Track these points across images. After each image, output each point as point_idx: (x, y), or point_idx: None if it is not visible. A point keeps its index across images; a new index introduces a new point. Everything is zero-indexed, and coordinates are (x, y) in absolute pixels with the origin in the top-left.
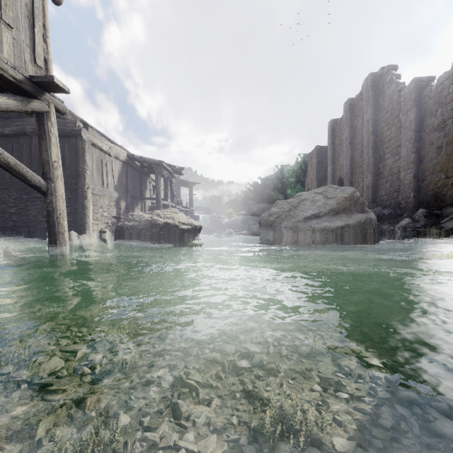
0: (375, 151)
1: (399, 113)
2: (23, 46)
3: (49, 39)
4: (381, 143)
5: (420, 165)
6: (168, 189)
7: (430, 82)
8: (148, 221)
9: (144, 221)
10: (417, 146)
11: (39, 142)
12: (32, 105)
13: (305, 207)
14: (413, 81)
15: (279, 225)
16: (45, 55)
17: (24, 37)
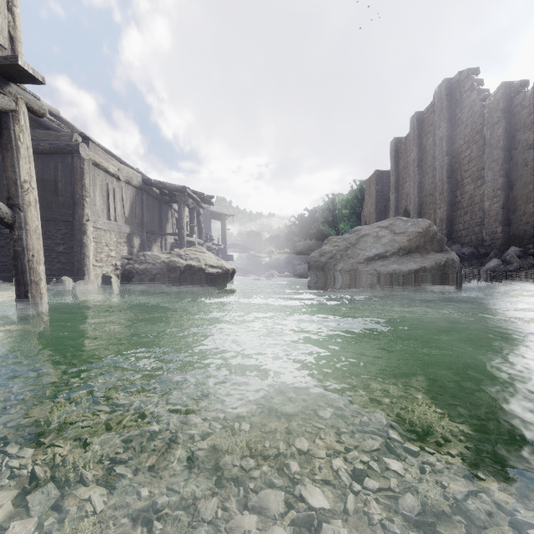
0: (451, 176)
1: (482, 128)
2: None
3: (18, 10)
4: (458, 165)
5: (510, 193)
6: (194, 222)
7: (523, 88)
8: (166, 263)
9: (160, 264)
10: (507, 169)
11: (3, 154)
12: None
13: (366, 244)
14: (501, 87)
15: (334, 267)
16: (11, 31)
17: None
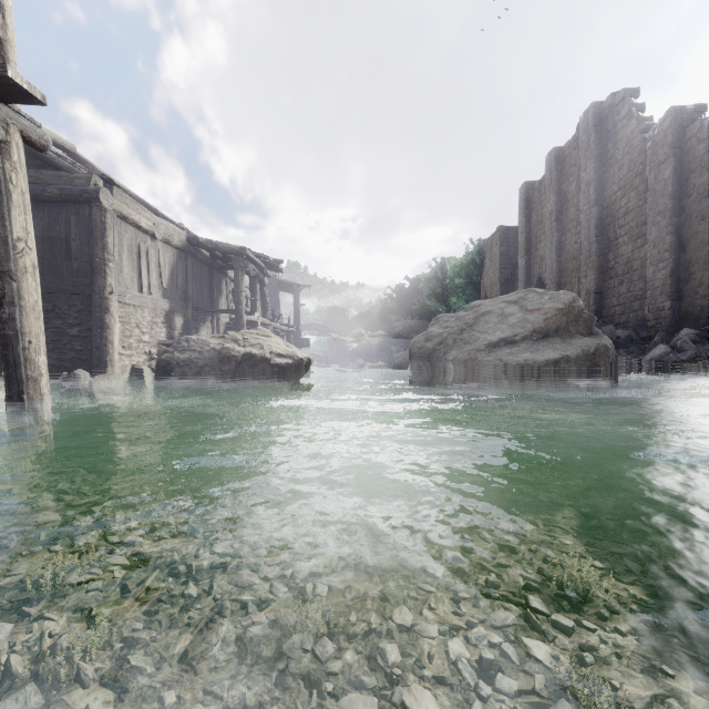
0: (600, 233)
1: (643, 168)
2: None
3: (10, 2)
4: (610, 219)
5: (681, 255)
6: (256, 295)
7: (699, 114)
8: (216, 351)
9: (209, 352)
10: (677, 223)
11: None
12: None
13: (488, 325)
14: (669, 113)
15: (444, 356)
16: None
17: None
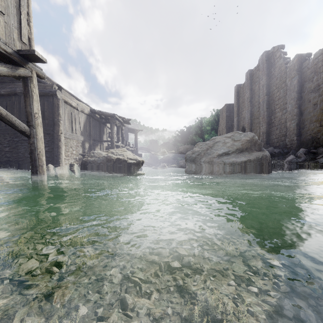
0: (268, 107)
1: (286, 80)
2: (12, 28)
3: (32, 24)
4: (272, 101)
5: (301, 117)
6: (119, 134)
7: (308, 57)
8: (105, 157)
9: (102, 157)
10: (299, 103)
11: (25, 99)
12: (19, 72)
13: (218, 147)
14: (295, 56)
15: (200, 160)
16: (29, 35)
17: (13, 21)
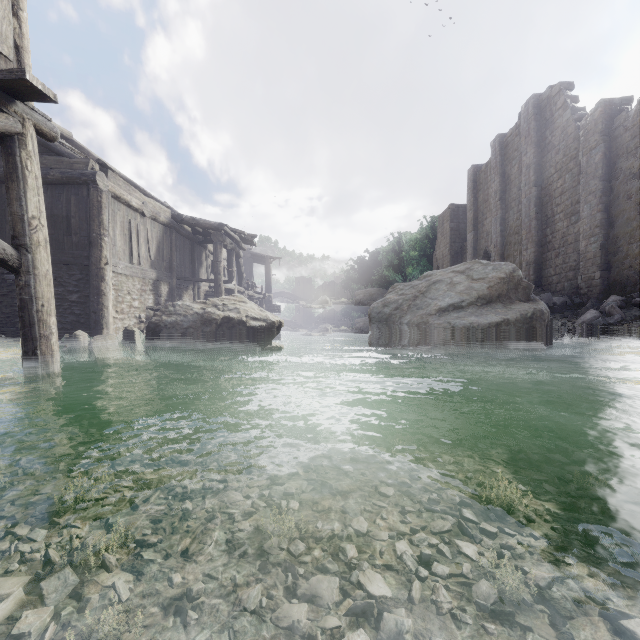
0: (539, 211)
1: (577, 153)
2: None
3: (25, 14)
4: (548, 198)
5: (610, 231)
6: (233, 266)
7: (626, 106)
8: (199, 314)
9: (192, 316)
10: (606, 202)
11: (7, 185)
12: None
13: (438, 292)
14: (599, 105)
15: (400, 320)
16: (17, 39)
17: None
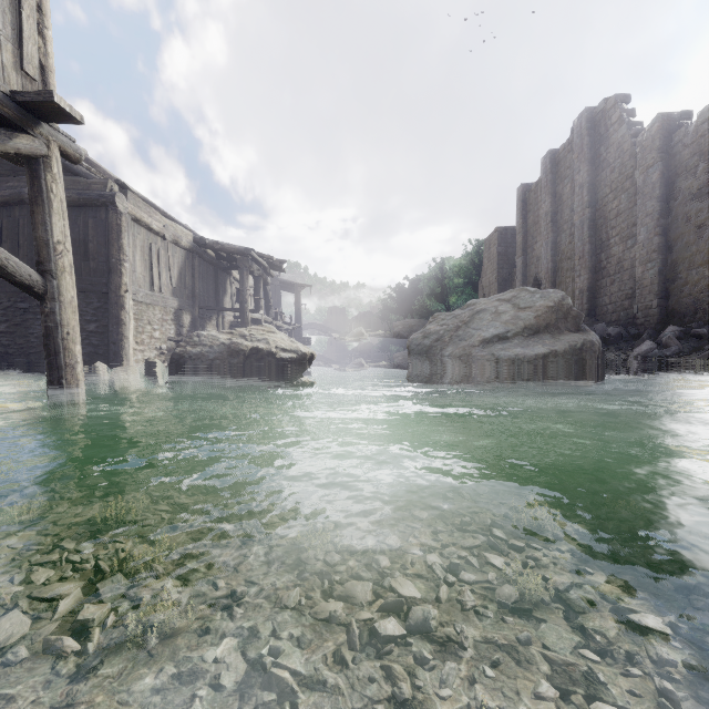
0: (593, 234)
1: (633, 172)
2: None
3: (50, 32)
4: (603, 220)
5: (668, 256)
6: (260, 294)
7: (685, 120)
8: (226, 345)
9: (219, 346)
10: (664, 225)
11: (32, 209)
12: (17, 143)
13: (482, 322)
14: (656, 119)
15: (441, 352)
16: (42, 58)
17: (1, 24)
